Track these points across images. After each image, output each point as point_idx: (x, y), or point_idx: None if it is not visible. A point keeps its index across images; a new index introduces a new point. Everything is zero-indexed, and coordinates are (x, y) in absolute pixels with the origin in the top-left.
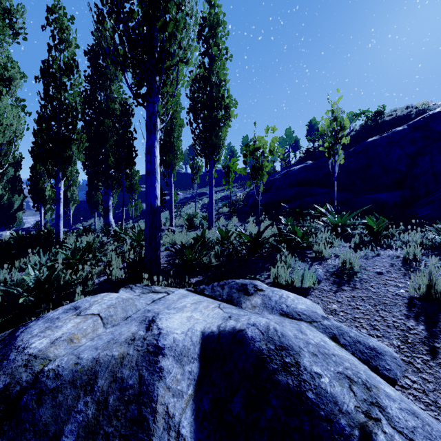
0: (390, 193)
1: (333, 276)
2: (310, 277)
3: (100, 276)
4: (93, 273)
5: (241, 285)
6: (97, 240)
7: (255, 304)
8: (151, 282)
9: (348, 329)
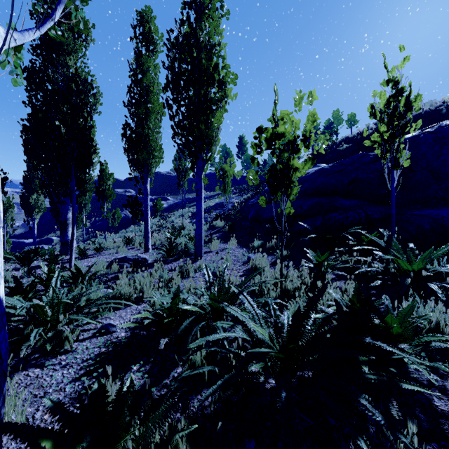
0: None
1: None
2: None
3: None
4: None
5: None
6: None
7: None
8: None
9: None
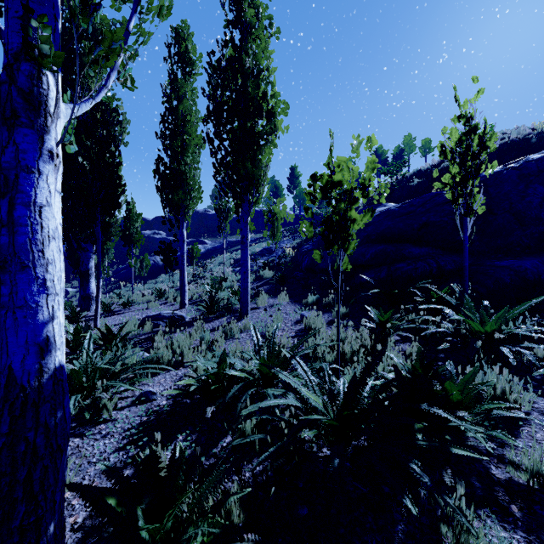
0: (539, 259)
1: None
2: None
3: None
4: None
5: None
6: None
7: None
8: None
9: None
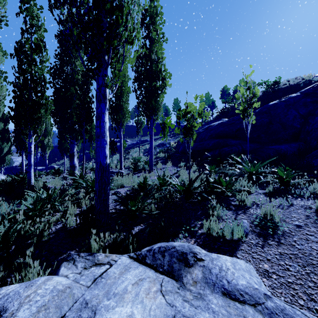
0: (288, 145)
1: (259, 229)
2: (239, 231)
3: (57, 223)
4: (51, 222)
5: (181, 254)
6: (56, 190)
7: (196, 279)
8: (100, 231)
9: (291, 310)
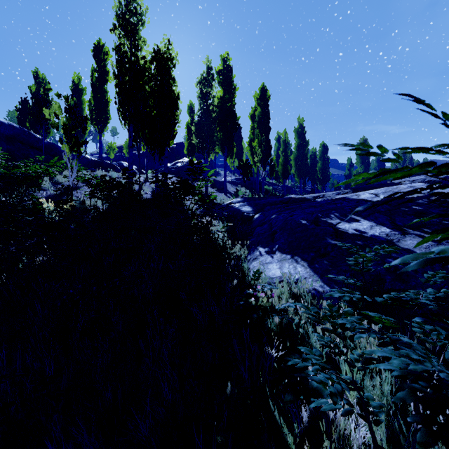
0: None
1: None
2: None
3: None
4: None
5: None
6: None
7: None
8: None
9: None
